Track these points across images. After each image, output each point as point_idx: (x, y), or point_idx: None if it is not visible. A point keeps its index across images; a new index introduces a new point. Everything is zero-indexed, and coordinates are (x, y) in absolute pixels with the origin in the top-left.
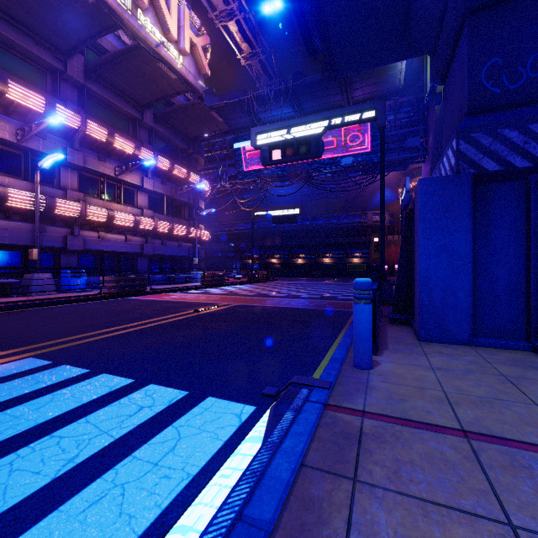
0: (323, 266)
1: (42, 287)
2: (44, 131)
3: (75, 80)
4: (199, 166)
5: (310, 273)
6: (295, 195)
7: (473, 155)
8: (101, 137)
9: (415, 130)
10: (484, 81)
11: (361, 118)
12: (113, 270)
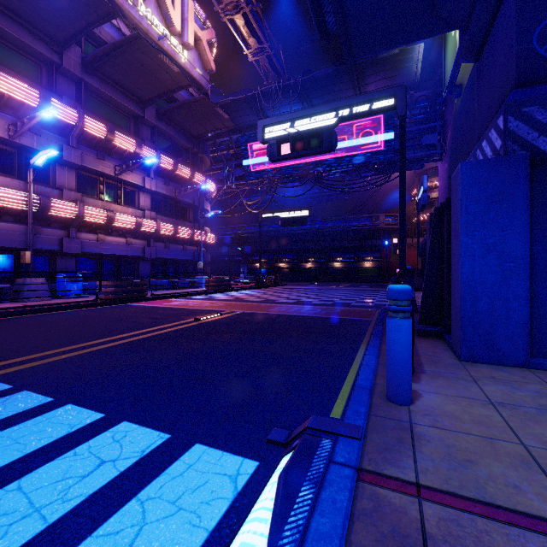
0: (333, 270)
1: (35, 292)
2: (38, 127)
3: (72, 73)
4: (205, 167)
5: (320, 278)
6: (304, 197)
7: (526, 133)
8: (99, 134)
9: (432, 127)
10: (537, 46)
11: (379, 106)
12: (114, 274)
